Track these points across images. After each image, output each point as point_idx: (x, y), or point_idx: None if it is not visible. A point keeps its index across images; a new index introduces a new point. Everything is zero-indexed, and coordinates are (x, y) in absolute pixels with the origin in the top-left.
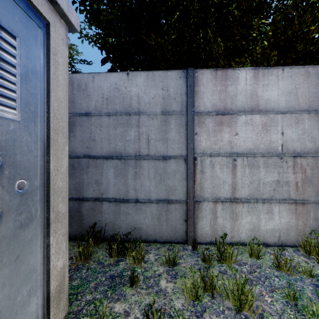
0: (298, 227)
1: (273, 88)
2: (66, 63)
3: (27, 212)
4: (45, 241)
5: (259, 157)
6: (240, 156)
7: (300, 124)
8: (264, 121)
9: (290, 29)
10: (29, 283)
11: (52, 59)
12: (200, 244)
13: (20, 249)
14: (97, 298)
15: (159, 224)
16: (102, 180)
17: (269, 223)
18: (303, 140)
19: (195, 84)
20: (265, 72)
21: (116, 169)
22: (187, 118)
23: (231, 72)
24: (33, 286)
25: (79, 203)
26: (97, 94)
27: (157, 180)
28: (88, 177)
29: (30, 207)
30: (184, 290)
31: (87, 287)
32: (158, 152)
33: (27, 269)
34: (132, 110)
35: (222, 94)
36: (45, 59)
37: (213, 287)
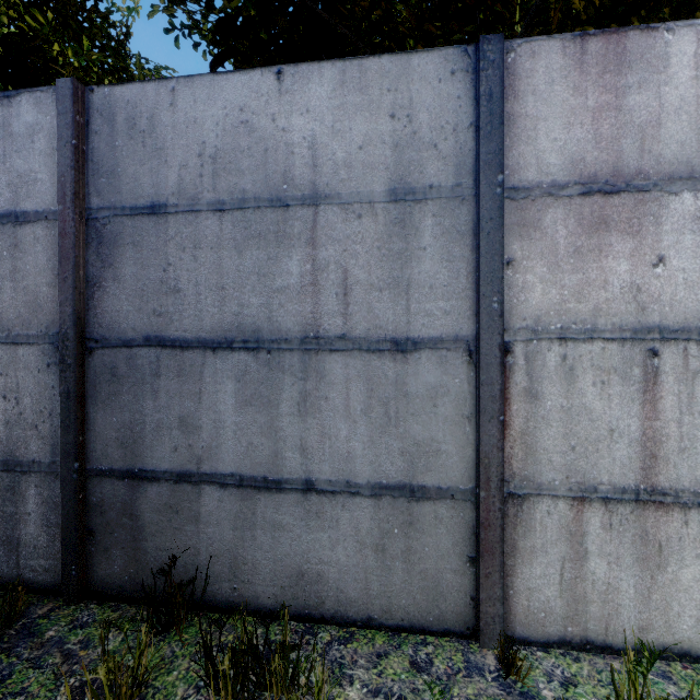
0: None
1: None
2: None
3: None
4: None
5: None
6: (674, 338)
7: None
8: None
9: None
10: None
11: None
12: (524, 644)
13: None
14: None
15: (381, 567)
16: (199, 417)
17: None
18: None
19: (505, 92)
20: None
21: (244, 381)
22: (479, 209)
23: (639, 38)
24: None
25: (131, 487)
26: (186, 144)
27: (374, 421)
28: (159, 407)
29: None
30: None
31: None
32: (379, 328)
33: None
34: (293, 192)
35: (603, 120)
36: None
37: None
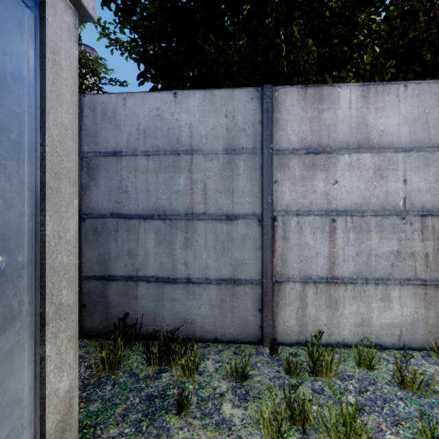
0: (428, 320)
1: (391, 114)
2: (75, 69)
3: (3, 306)
4: (38, 352)
5: (370, 217)
6: (341, 214)
7: (431, 167)
8: (377, 163)
9: (413, 29)
10: (8, 424)
11: (50, 60)
12: (282, 345)
13: None
14: (126, 434)
15: (221, 315)
16: (137, 250)
17: (385, 314)
18: (437, 191)
19: (274, 108)
20: (379, 90)
21: (158, 234)
22: (263, 158)
23: (328, 89)
24: (15, 428)
25: (104, 284)
26: (131, 124)
27: (218, 250)
28: (118, 246)
29: (10, 298)
30: (260, 421)
31: (111, 415)
32: (220, 209)
33: (3, 402)
34: (181, 148)
35: (314, 123)
36: (37, 59)
37: (305, 419)
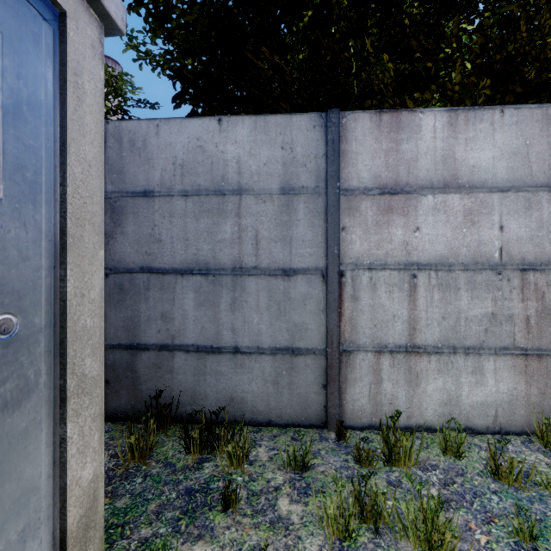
0: (530, 398)
1: (484, 146)
2: (100, 93)
3: (17, 377)
4: (57, 433)
5: (459, 271)
6: (424, 269)
7: (533, 210)
8: (468, 206)
9: (513, 40)
10: (23, 517)
11: (71, 83)
12: (351, 429)
13: (3, 451)
14: (161, 535)
15: (276, 393)
16: (173, 313)
17: (478, 391)
18: (540, 240)
19: (341, 138)
20: (469, 116)
21: (199, 292)
22: (327, 200)
23: (407, 116)
24: (31, 522)
25: (132, 354)
26: (165, 157)
27: (272, 313)
28: (149, 308)
29: (25, 367)
30: (323, 518)
31: (143, 513)
32: (275, 262)
33: (17, 490)
34: (227, 187)
35: (390, 156)
36: (56, 82)
37: (378, 516)
